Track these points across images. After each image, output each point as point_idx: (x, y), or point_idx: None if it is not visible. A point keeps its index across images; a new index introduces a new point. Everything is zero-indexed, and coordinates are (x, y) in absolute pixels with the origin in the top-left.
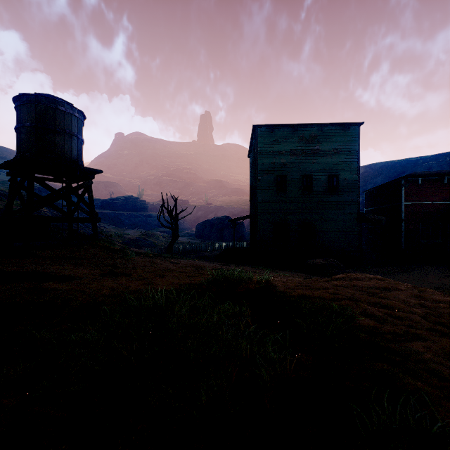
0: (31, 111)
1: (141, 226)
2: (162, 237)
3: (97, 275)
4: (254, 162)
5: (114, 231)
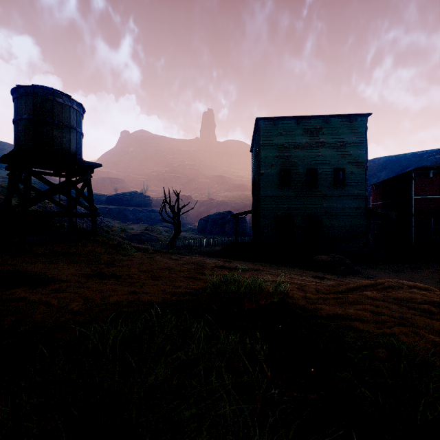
0: (28, 103)
1: (145, 221)
2: (165, 232)
3: (82, 277)
4: (256, 156)
5: (118, 226)
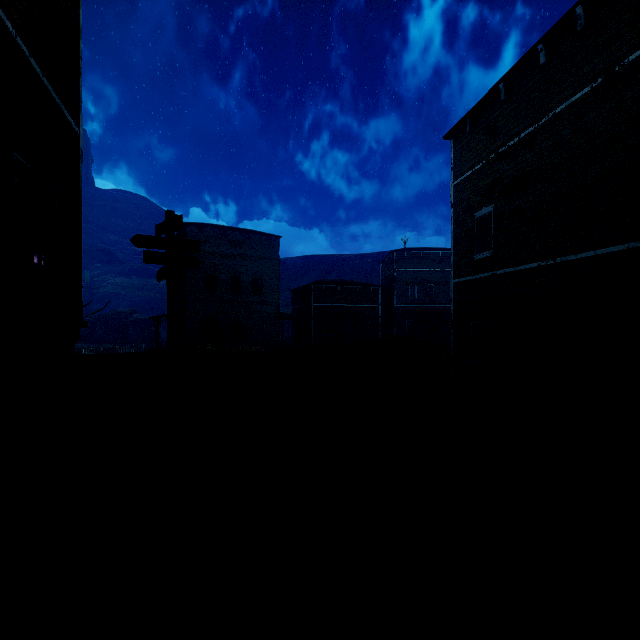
0: None
1: None
2: None
3: None
4: None
5: None
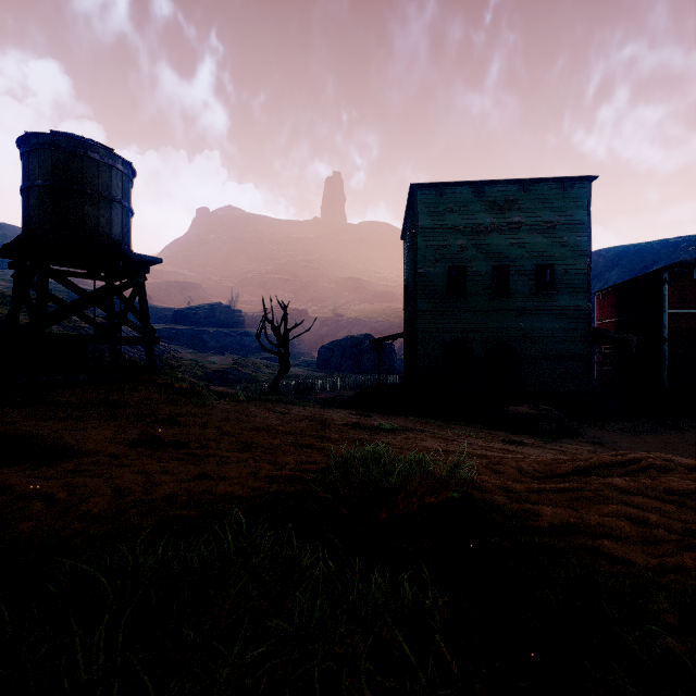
0: (44, 161)
1: (234, 350)
2: (265, 367)
3: (122, 446)
4: (411, 246)
5: (191, 358)
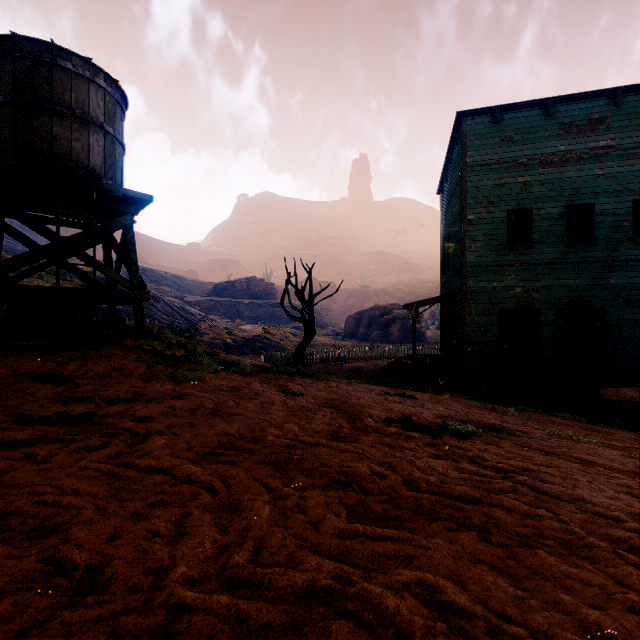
0: (5, 71)
1: (266, 320)
2: (293, 336)
3: None
4: (455, 192)
5: (225, 326)
